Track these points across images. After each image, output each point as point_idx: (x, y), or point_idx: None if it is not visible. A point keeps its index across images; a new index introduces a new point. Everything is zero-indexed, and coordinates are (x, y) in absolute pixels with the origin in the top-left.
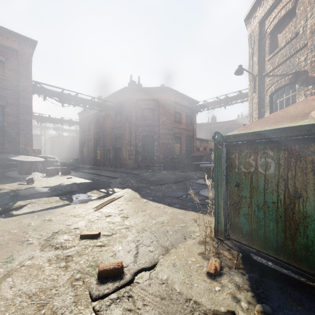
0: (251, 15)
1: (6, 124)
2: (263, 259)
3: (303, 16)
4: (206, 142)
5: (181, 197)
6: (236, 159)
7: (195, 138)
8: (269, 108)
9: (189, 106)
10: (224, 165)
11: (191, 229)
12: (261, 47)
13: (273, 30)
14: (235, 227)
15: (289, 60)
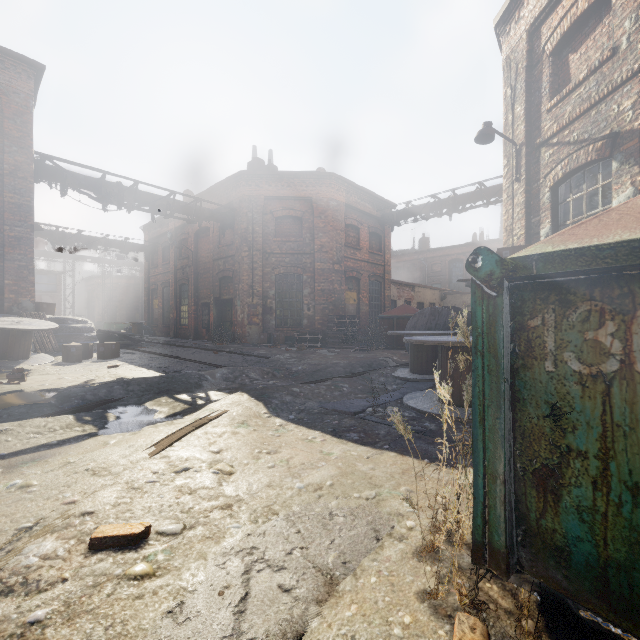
0: (510, 17)
1: None
2: (611, 623)
3: (629, 10)
4: (411, 289)
5: (362, 413)
6: (546, 331)
7: (388, 279)
8: (550, 215)
9: (375, 214)
10: (506, 350)
11: (391, 507)
12: (531, 84)
13: (560, 46)
14: (541, 542)
15: (597, 109)
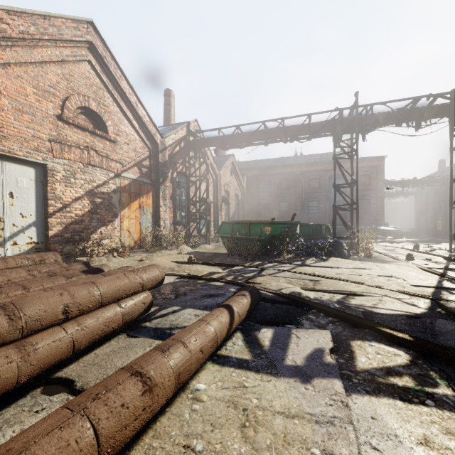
0: None
1: (371, 209)
2: None
3: None
4: None
5: None
6: None
7: None
8: None
9: None
10: None
11: None
12: None
13: None
14: None
15: None
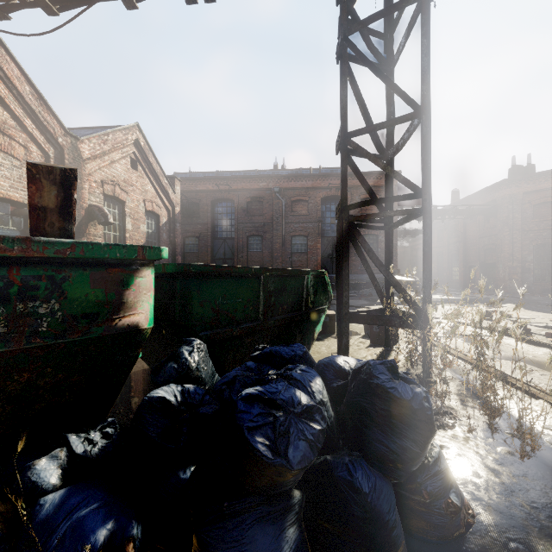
0: None
1: (379, 250)
2: None
3: None
4: None
5: None
6: None
7: None
8: None
9: None
10: None
11: None
12: None
13: None
14: None
15: None
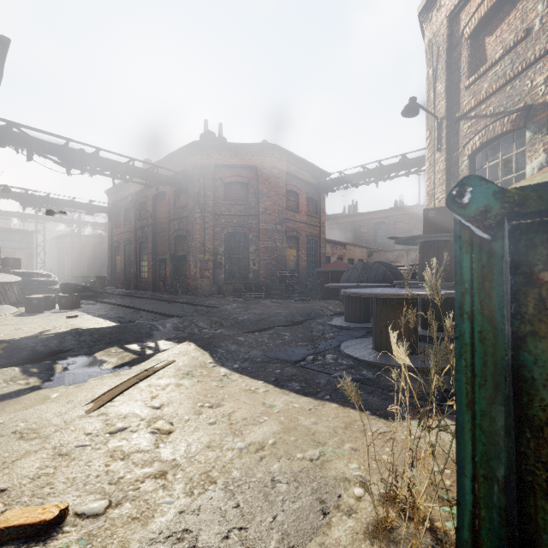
0: (432, 5)
1: None
2: None
3: None
4: (343, 247)
5: (303, 361)
6: None
7: (324, 239)
8: None
9: (312, 181)
10: (507, 312)
11: (337, 470)
12: (451, 64)
13: (477, 30)
14: None
15: (511, 85)
